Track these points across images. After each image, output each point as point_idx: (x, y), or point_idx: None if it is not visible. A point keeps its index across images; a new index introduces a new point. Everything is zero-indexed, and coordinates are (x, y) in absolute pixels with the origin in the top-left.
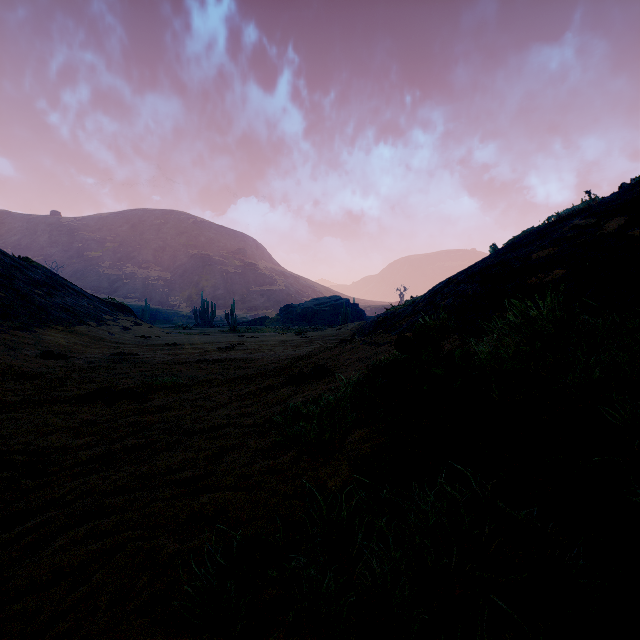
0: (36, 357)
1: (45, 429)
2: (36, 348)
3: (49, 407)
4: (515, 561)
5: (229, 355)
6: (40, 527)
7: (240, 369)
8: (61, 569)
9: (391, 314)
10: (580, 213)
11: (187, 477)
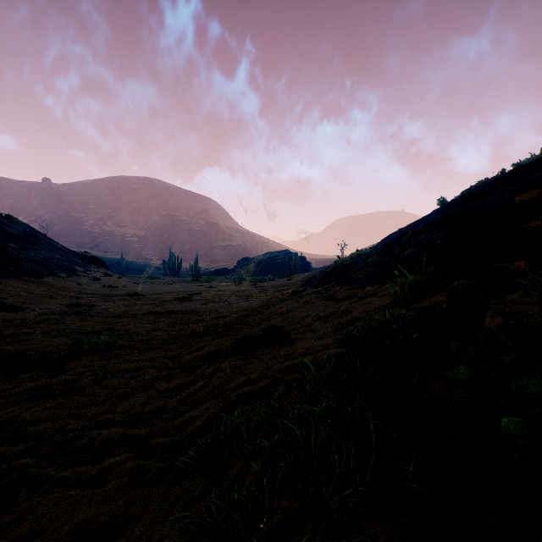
0: None
1: None
2: None
3: None
4: None
5: (183, 306)
6: None
7: (189, 323)
8: None
9: (339, 266)
10: None
11: None
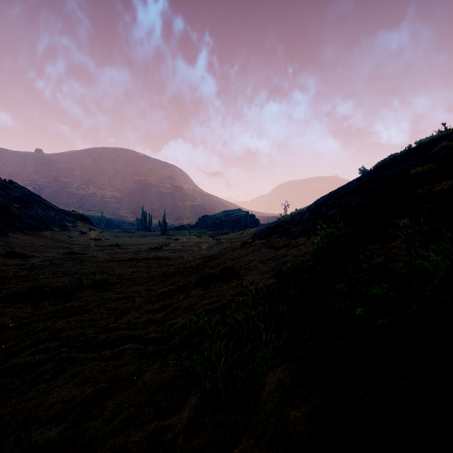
0: (0, 256)
1: None
2: (4, 249)
3: None
4: None
5: (156, 254)
6: None
7: (162, 267)
8: None
9: (281, 222)
10: (444, 138)
11: (44, 446)
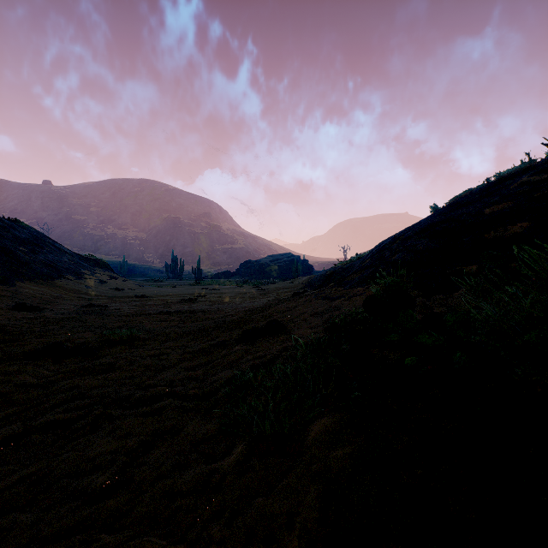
0: (8, 309)
1: None
2: (12, 300)
3: None
4: None
5: (191, 307)
6: None
7: (198, 321)
8: None
9: (339, 269)
10: (525, 171)
11: (94, 489)
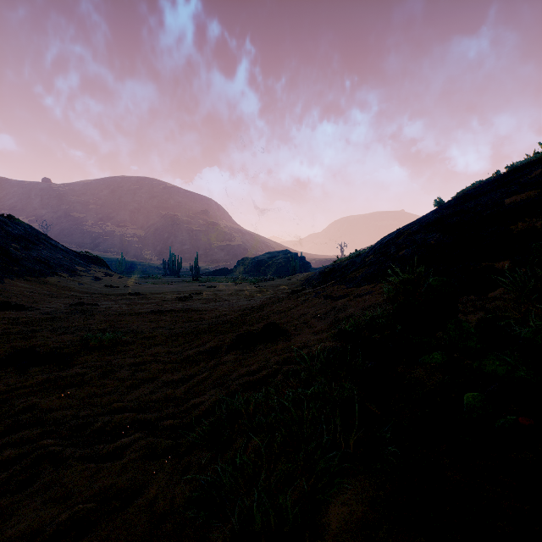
0: None
1: None
2: None
3: None
4: None
5: (184, 305)
6: None
7: (190, 321)
8: None
9: (338, 266)
10: None
11: None
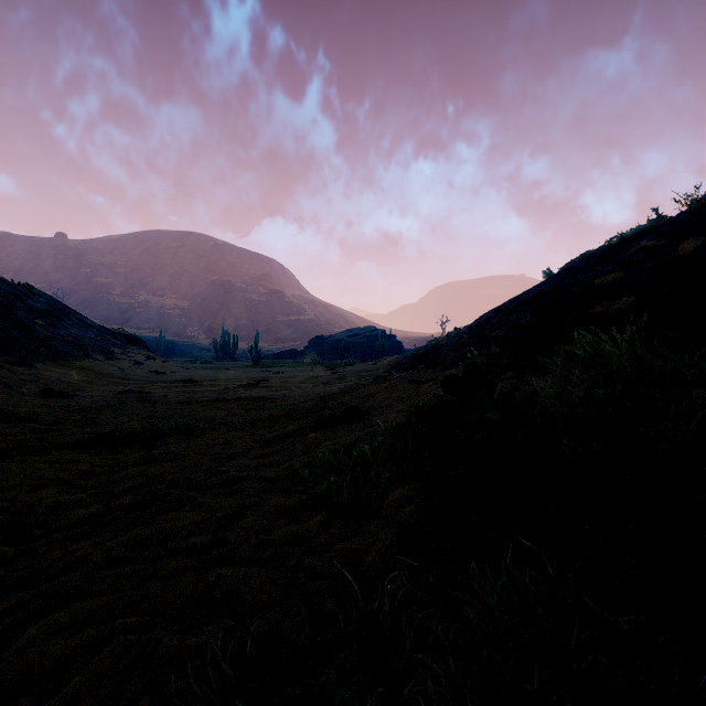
0: (34, 396)
1: (35, 482)
2: (35, 385)
3: (43, 455)
4: (616, 685)
5: (251, 393)
6: (13, 611)
7: (263, 409)
8: (29, 672)
9: (433, 347)
10: (647, 233)
11: (195, 545)
